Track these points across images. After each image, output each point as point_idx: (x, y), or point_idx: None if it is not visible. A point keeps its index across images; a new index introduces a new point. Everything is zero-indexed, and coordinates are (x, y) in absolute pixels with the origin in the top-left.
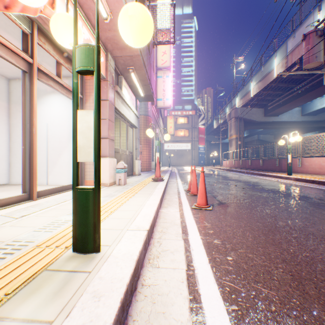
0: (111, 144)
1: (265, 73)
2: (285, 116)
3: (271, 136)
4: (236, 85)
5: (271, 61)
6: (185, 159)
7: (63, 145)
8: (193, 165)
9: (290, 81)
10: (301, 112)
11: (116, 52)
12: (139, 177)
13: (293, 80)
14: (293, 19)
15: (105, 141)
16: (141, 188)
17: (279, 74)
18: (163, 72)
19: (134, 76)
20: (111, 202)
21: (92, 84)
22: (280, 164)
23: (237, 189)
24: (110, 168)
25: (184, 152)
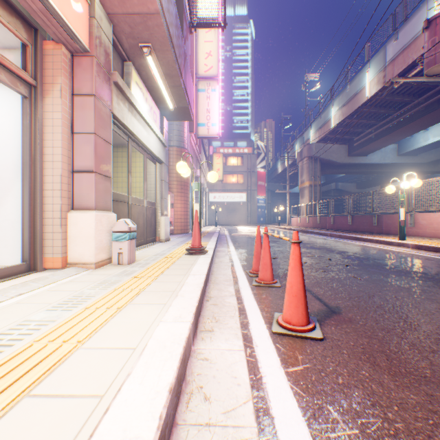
0: (104, 185)
1: (352, 94)
2: (376, 156)
3: (354, 184)
4: (309, 112)
5: (361, 76)
6: (238, 215)
7: (3, 186)
8: (249, 223)
9: (386, 105)
10: (398, 152)
11: (112, 2)
12: (166, 246)
13: (391, 104)
14: (396, 12)
15: (89, 178)
16: (159, 274)
17: (390, 81)
18: (207, 83)
19: (154, 65)
20: (50, 335)
21: (58, 58)
22: (379, 222)
23: (339, 268)
24: (99, 231)
25: (237, 205)
